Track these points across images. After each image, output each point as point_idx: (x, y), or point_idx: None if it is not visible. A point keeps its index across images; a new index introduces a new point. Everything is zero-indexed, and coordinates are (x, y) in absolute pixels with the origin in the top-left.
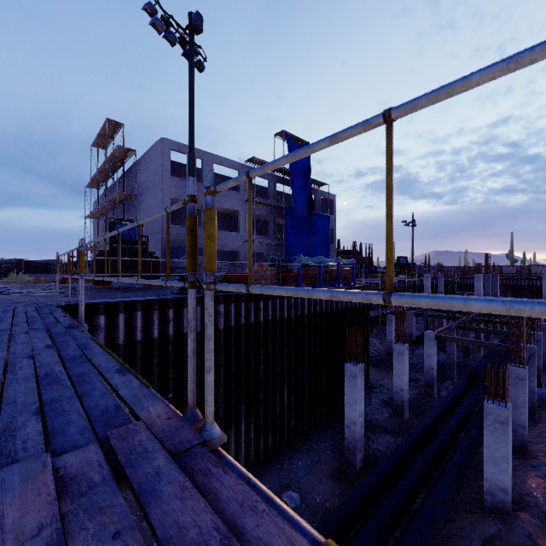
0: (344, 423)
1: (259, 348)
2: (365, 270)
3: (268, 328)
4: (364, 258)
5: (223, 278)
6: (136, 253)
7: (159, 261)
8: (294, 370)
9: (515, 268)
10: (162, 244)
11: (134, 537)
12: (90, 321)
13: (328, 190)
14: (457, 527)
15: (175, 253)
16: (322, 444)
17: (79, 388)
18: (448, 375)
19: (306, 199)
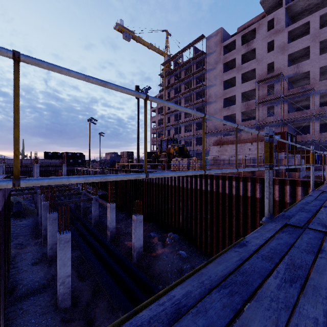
0: (22, 299)
1: None
2: None
3: None
4: None
5: None
6: None
7: None
8: None
9: (30, 160)
10: None
11: None
12: None
13: None
14: None
15: None
16: (31, 324)
17: None
18: (41, 229)
19: None
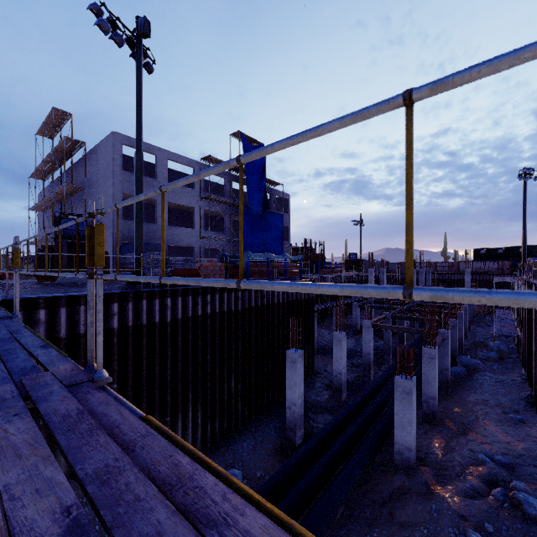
0: None
1: (207, 339)
2: (317, 266)
3: (215, 320)
4: (317, 255)
5: (171, 273)
6: (84, 249)
7: (108, 256)
8: (242, 359)
9: (447, 264)
10: (113, 239)
11: (26, 415)
12: (29, 315)
13: (283, 190)
14: (373, 484)
15: (127, 249)
16: (267, 426)
17: (5, 357)
18: (385, 360)
19: (261, 198)
